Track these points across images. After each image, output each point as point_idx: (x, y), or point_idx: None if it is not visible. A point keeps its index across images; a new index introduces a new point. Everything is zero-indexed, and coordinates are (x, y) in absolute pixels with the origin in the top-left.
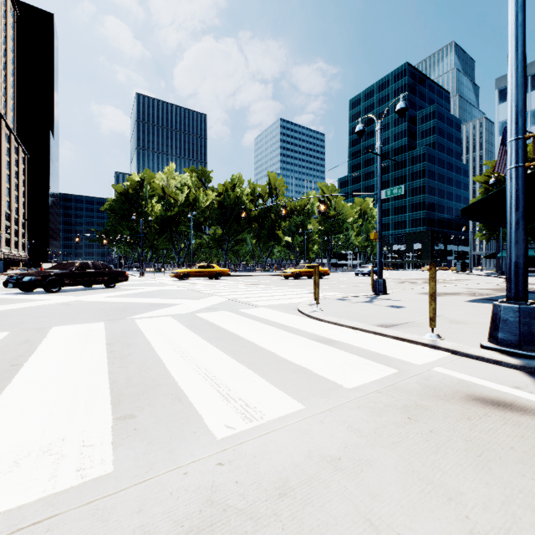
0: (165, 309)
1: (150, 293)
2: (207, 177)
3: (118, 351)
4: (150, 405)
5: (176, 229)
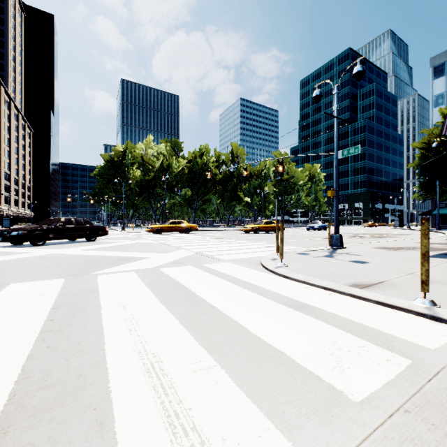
0: (132, 263)
1: (124, 247)
2: (179, 147)
3: (59, 319)
4: (50, 440)
5: (153, 191)
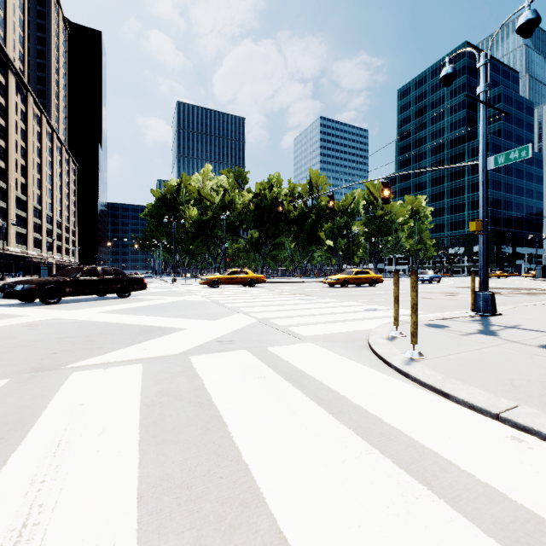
0: (150, 342)
1: (161, 307)
2: (244, 178)
3: None
4: None
5: (212, 233)
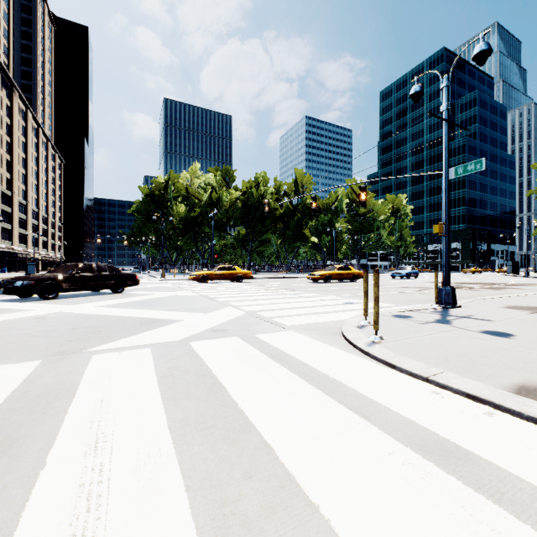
0: (153, 332)
1: (155, 301)
2: (231, 176)
3: None
4: None
5: (200, 230)
